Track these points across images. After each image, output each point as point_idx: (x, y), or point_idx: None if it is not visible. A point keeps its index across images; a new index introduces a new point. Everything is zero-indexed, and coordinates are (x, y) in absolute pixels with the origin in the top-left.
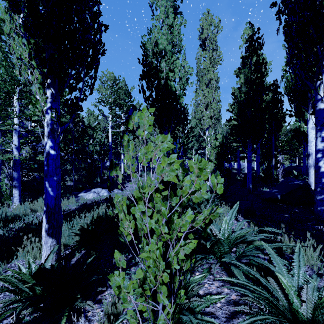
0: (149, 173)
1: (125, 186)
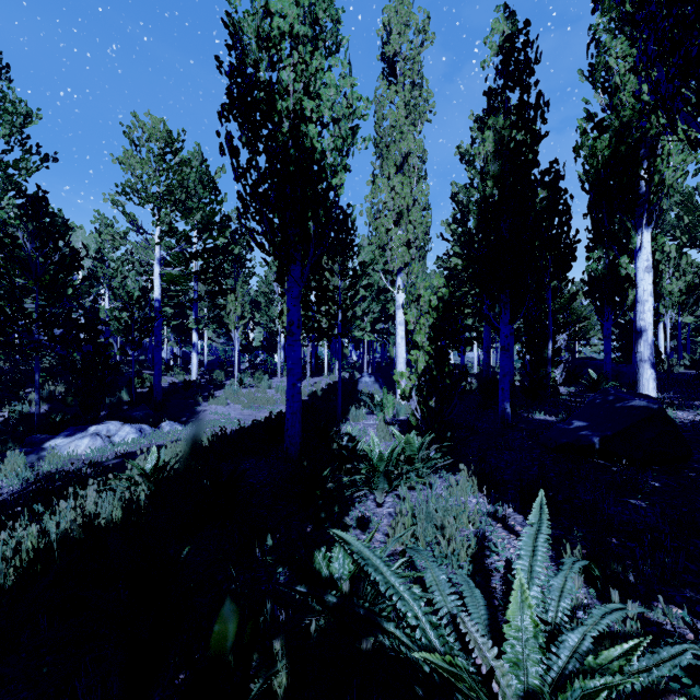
0: (261, 378)
1: (198, 411)
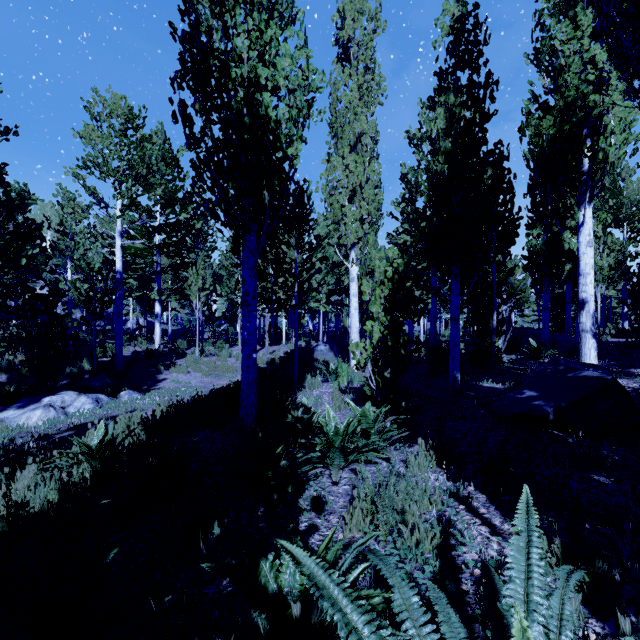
0: (222, 347)
1: (159, 379)
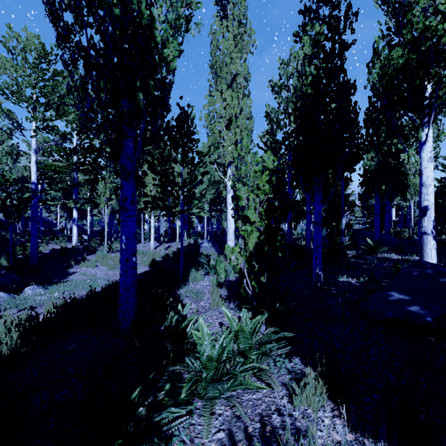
0: None
1: (70, 273)
